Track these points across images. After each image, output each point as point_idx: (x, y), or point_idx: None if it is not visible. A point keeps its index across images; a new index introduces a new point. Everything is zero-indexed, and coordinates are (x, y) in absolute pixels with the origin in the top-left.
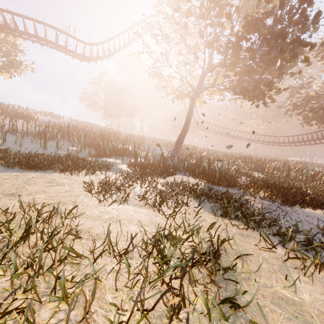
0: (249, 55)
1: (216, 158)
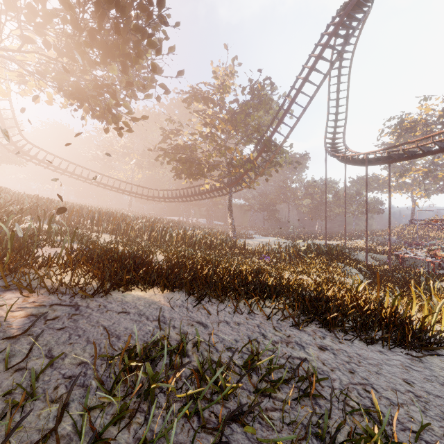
0: (70, 16)
1: (21, 209)
